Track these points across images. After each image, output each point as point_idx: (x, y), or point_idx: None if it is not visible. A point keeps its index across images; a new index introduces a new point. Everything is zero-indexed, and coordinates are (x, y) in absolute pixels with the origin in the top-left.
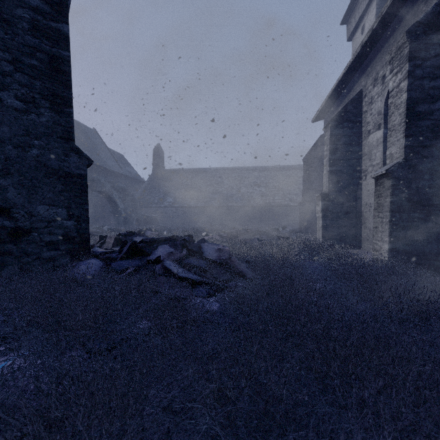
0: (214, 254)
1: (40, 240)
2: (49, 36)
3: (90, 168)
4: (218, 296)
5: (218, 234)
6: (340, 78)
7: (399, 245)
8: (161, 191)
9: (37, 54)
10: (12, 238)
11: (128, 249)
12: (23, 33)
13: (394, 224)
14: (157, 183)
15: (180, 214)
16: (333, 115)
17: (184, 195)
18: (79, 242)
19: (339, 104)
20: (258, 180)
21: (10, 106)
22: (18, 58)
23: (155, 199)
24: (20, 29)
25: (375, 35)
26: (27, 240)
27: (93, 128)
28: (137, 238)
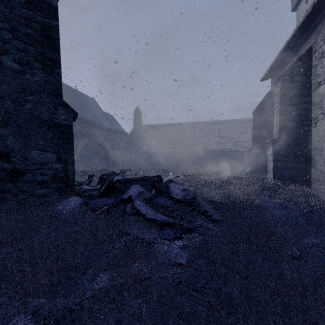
0: (180, 193)
1: (34, 179)
2: (41, 8)
3: (90, 125)
4: (185, 239)
5: (183, 174)
6: (289, 39)
7: None
8: (139, 141)
9: (31, 24)
10: (10, 178)
11: (105, 188)
12: (20, 6)
13: None
14: (136, 136)
15: (153, 158)
16: (281, 73)
17: (156, 144)
18: (66, 181)
19: (287, 63)
20: (213, 131)
21: (9, 67)
22: (15, 28)
23: (135, 147)
24: (17, 3)
25: None
26: (23, 180)
27: (92, 97)
28: (117, 177)
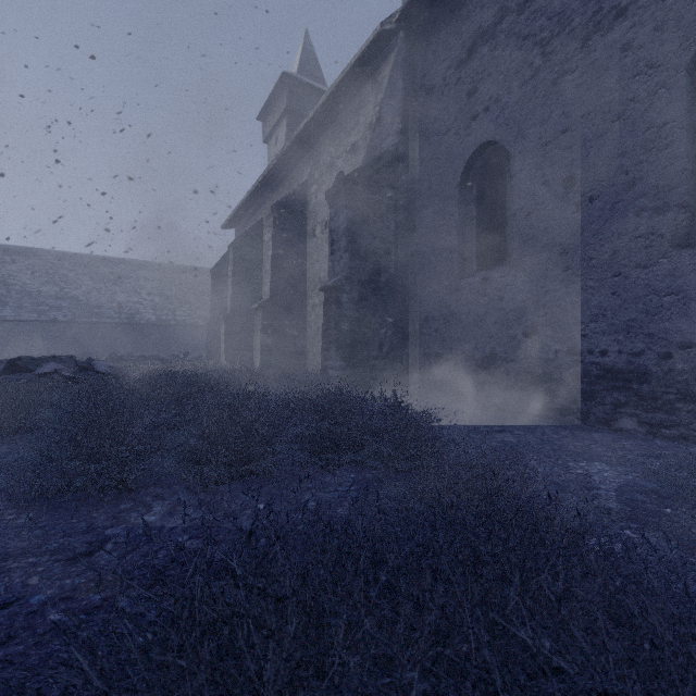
0: (107, 369)
1: None
2: None
3: None
4: None
5: None
6: (245, 199)
7: (267, 360)
8: None
9: None
10: None
11: (6, 366)
12: None
13: (264, 344)
14: None
15: None
16: (243, 230)
17: None
18: None
19: (248, 221)
20: (148, 284)
21: None
22: None
23: None
24: None
25: (268, 179)
26: None
27: None
28: None
